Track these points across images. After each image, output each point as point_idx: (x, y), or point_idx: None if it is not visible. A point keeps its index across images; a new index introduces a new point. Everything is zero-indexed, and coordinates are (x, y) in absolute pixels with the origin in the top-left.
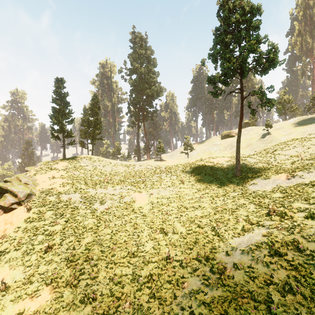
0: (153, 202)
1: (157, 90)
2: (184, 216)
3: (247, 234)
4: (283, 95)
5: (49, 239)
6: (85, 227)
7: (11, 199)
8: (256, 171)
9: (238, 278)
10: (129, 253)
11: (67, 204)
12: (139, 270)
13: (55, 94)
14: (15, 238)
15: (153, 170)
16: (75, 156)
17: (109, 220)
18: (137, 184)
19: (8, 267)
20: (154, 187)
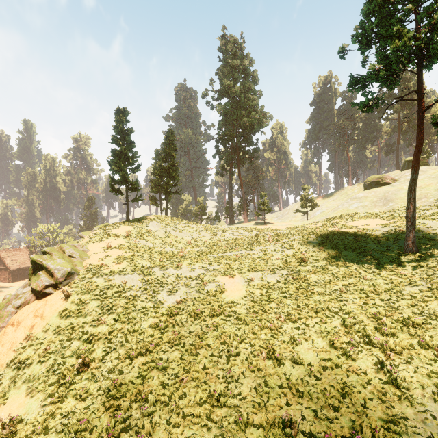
0: (254, 295)
1: (258, 118)
2: (312, 327)
3: None
4: None
5: (87, 349)
6: (143, 332)
7: (45, 279)
8: None
9: None
10: (210, 396)
11: (119, 290)
12: None
13: (115, 131)
14: (43, 342)
15: (253, 238)
16: (142, 217)
17: (180, 323)
18: (228, 261)
19: (24, 392)
20: (255, 267)
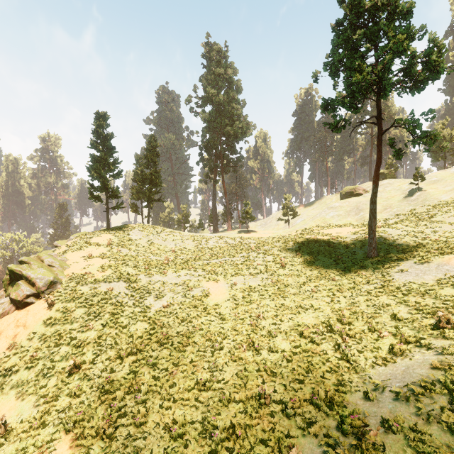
0: (237, 297)
1: (242, 128)
2: (286, 322)
3: (401, 361)
4: (442, 128)
5: (77, 353)
6: (132, 335)
7: (26, 288)
8: (402, 249)
9: (395, 450)
10: (197, 383)
11: (106, 297)
12: (213, 415)
13: (95, 135)
14: (29, 350)
15: (237, 245)
16: (123, 226)
17: (167, 325)
18: (212, 268)
19: (14, 396)
20: (238, 273)
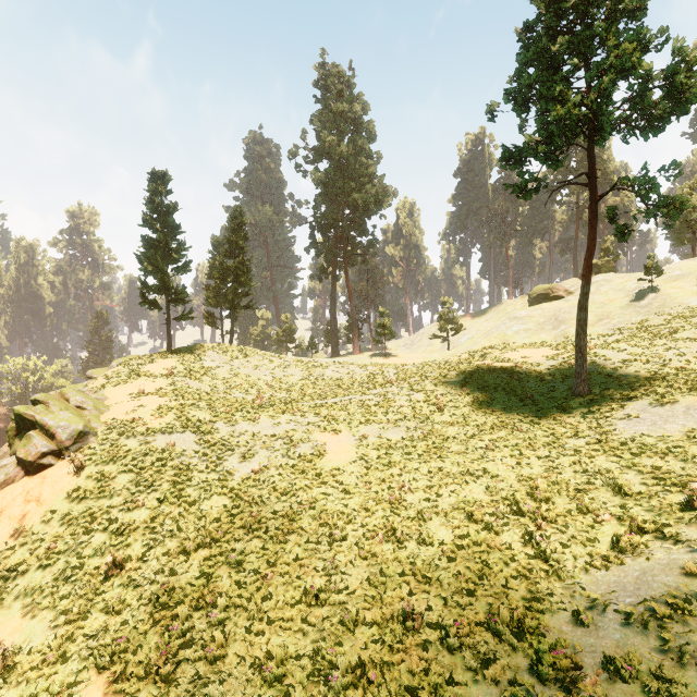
0: (368, 457)
1: (376, 195)
2: (446, 498)
3: (632, 562)
4: (689, 194)
5: (118, 544)
6: (204, 516)
7: (41, 443)
8: (629, 383)
9: None
10: (306, 593)
11: (164, 457)
12: (330, 645)
13: (149, 207)
14: (44, 539)
15: (368, 377)
16: (192, 346)
17: (259, 501)
18: (330, 411)
19: (19, 612)
20: (370, 419)
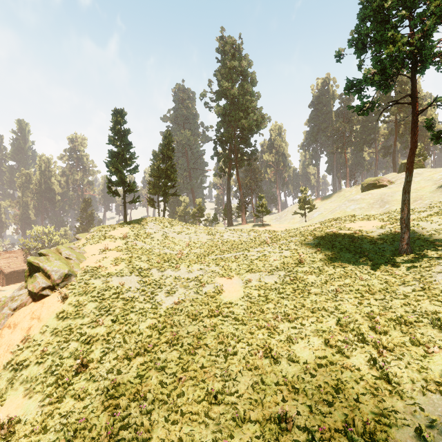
0: (252, 295)
1: (257, 120)
2: (308, 327)
3: None
4: None
5: (85, 350)
6: (141, 333)
7: (42, 281)
8: None
9: None
10: (208, 394)
11: (117, 292)
12: (224, 437)
13: (112, 132)
14: (40, 344)
15: (252, 240)
16: (139, 219)
17: (178, 324)
18: (226, 263)
19: (22, 393)
20: (253, 269)
